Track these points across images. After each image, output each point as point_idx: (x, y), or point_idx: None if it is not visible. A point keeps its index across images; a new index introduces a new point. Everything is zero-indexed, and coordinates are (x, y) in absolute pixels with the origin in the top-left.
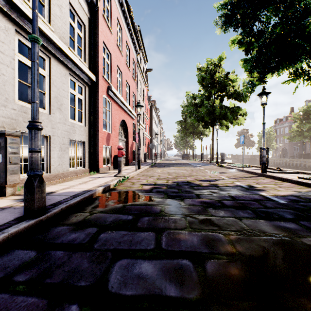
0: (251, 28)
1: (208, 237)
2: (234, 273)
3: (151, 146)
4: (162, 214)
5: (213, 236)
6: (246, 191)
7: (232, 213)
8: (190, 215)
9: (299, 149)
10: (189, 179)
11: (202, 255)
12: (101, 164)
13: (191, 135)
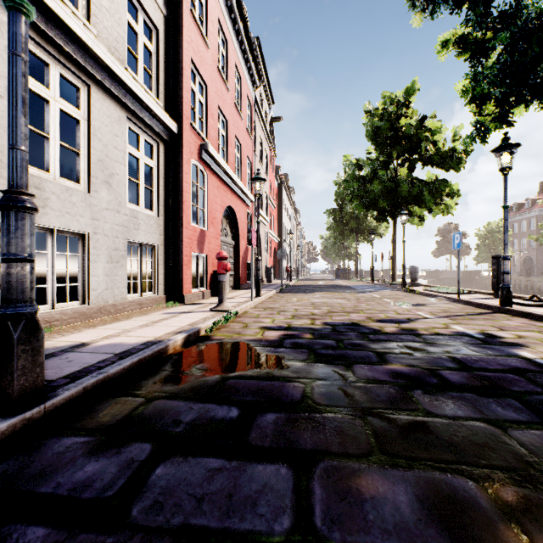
0: (490, 5)
1: (436, 489)
2: None
3: (280, 254)
4: (308, 406)
5: (449, 486)
6: (483, 347)
7: (475, 407)
8: (373, 410)
9: None
10: (356, 317)
11: None
12: (188, 286)
13: (353, 235)
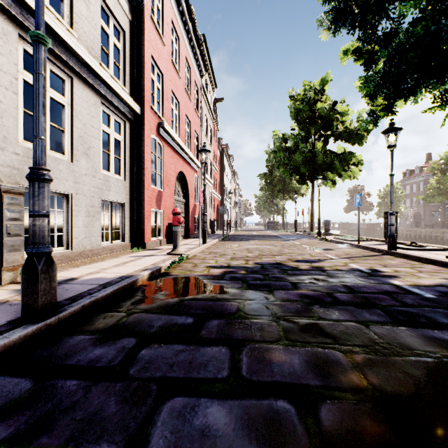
0: (375, 28)
1: (317, 357)
2: (371, 429)
3: (222, 209)
4: (240, 315)
5: (325, 355)
6: (368, 278)
7: (352, 314)
8: (284, 317)
9: (439, 215)
10: (279, 258)
11: (311, 392)
12: (149, 236)
13: (280, 195)
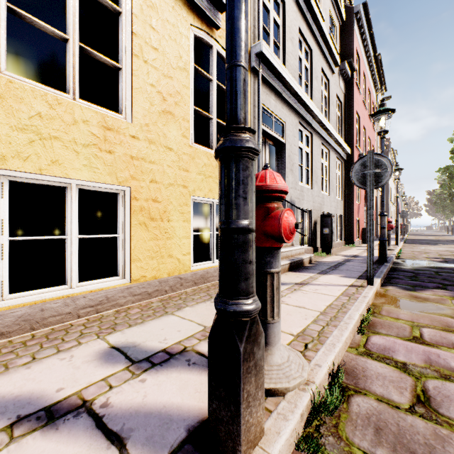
0: None
1: None
2: None
3: (401, 214)
4: None
5: None
6: None
7: None
8: None
9: None
10: None
11: None
12: (355, 237)
13: None
